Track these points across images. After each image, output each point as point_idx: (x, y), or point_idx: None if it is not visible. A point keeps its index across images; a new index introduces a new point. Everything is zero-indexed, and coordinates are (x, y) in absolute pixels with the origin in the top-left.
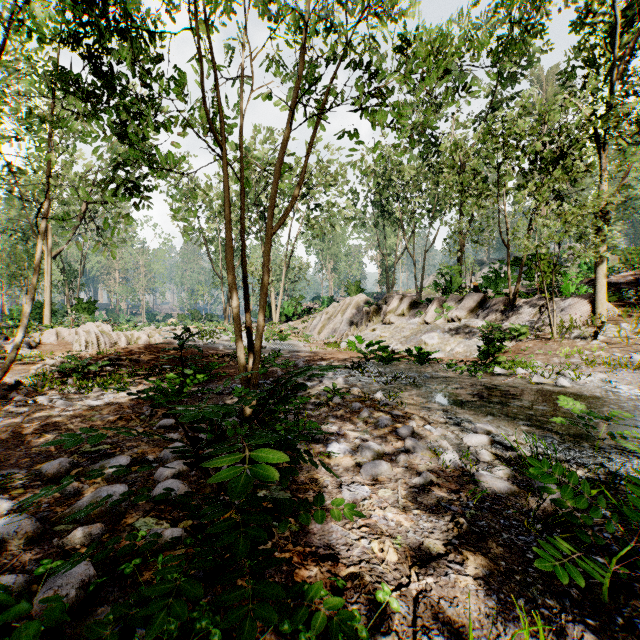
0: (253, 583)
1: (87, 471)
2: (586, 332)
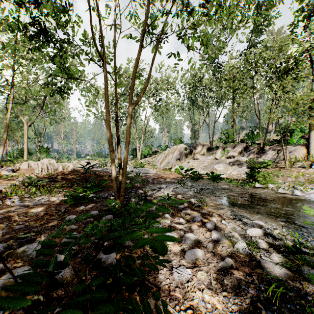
0: None
1: (14, 253)
2: (305, 164)
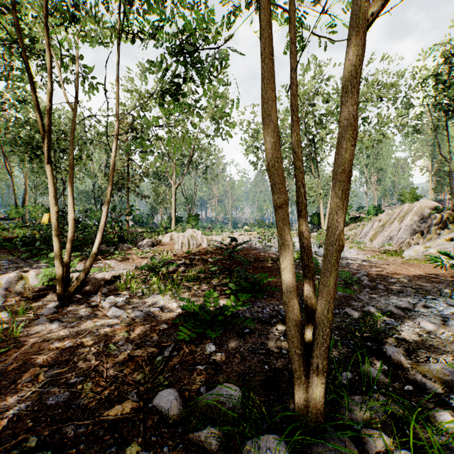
0: None
1: None
2: None
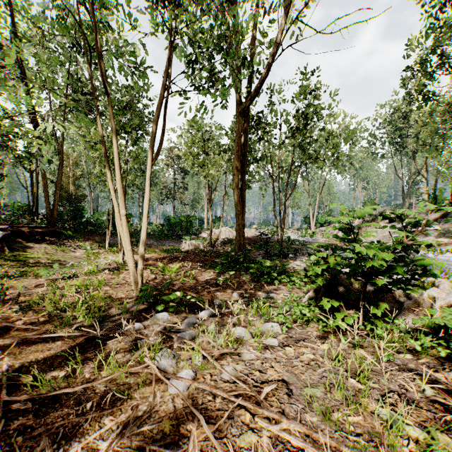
0: (271, 261)
1: None
2: None
